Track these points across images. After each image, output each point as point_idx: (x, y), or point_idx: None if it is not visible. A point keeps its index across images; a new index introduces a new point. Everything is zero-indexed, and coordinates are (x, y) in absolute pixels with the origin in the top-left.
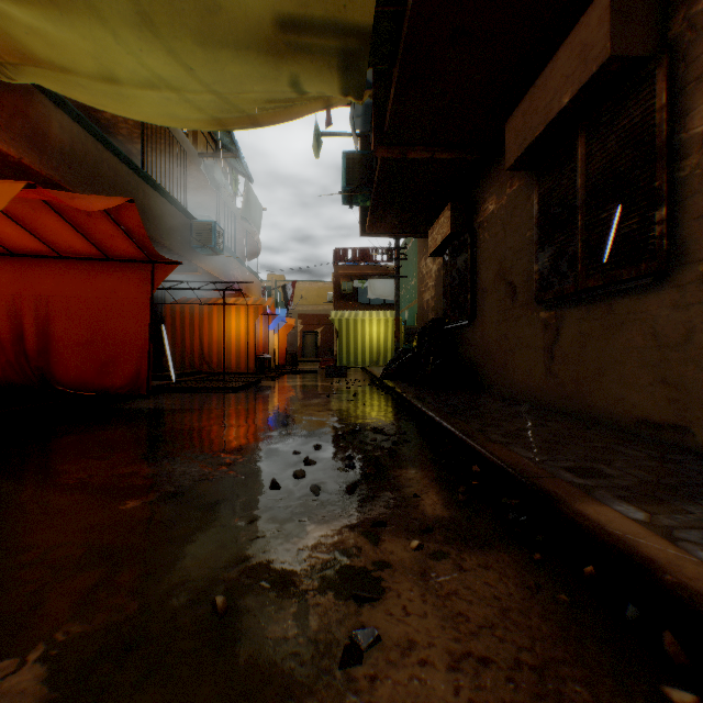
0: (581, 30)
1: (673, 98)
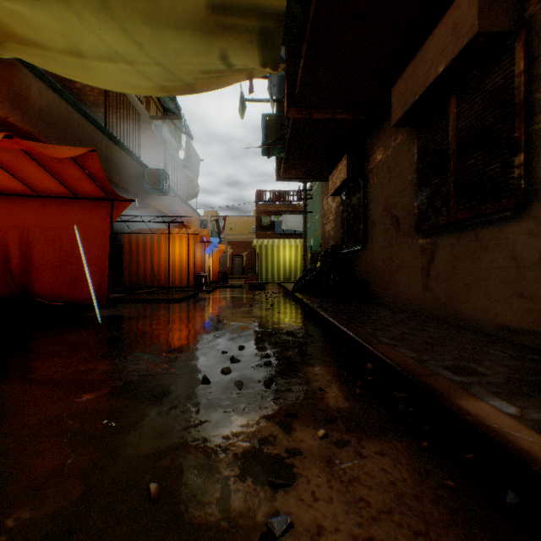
0: (454, 11)
1: (529, 65)
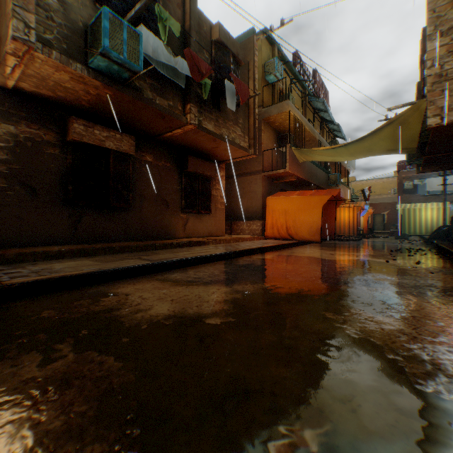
0: None
1: None
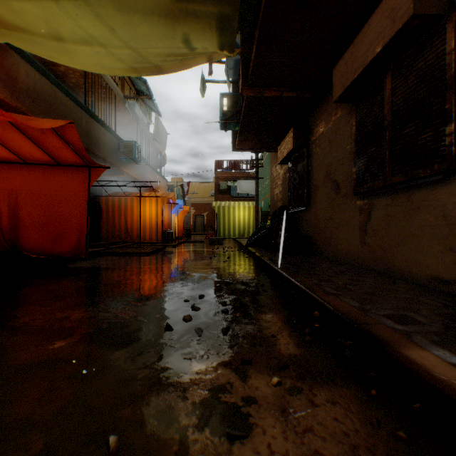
0: None
1: None
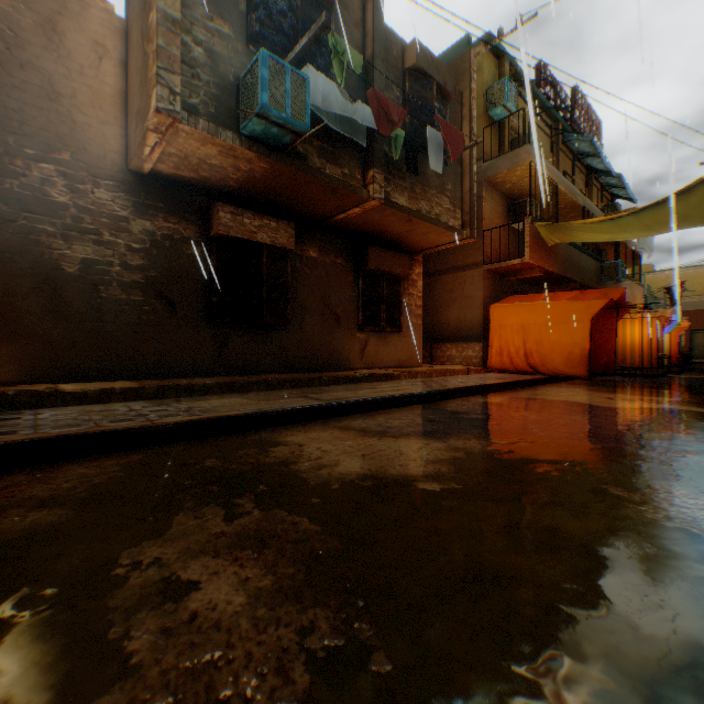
0: None
1: None
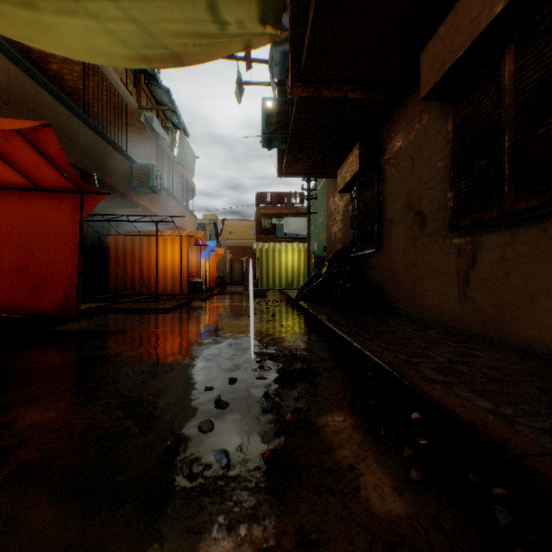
0: None
1: None
